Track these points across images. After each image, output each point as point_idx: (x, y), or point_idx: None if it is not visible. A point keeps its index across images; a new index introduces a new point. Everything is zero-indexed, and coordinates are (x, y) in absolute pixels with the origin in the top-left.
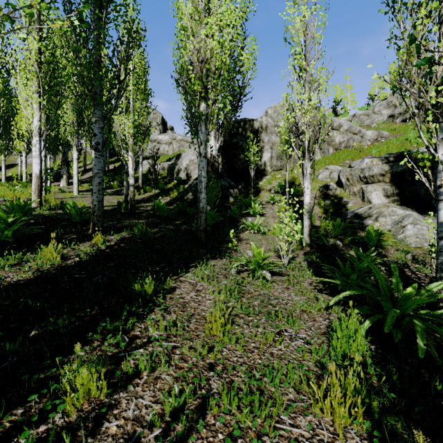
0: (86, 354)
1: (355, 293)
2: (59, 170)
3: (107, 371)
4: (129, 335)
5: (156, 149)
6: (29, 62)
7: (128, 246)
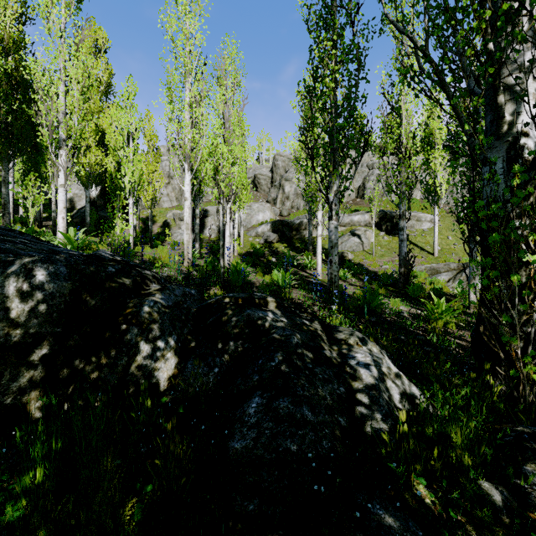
0: None
1: None
2: None
3: None
4: None
5: None
6: None
7: None
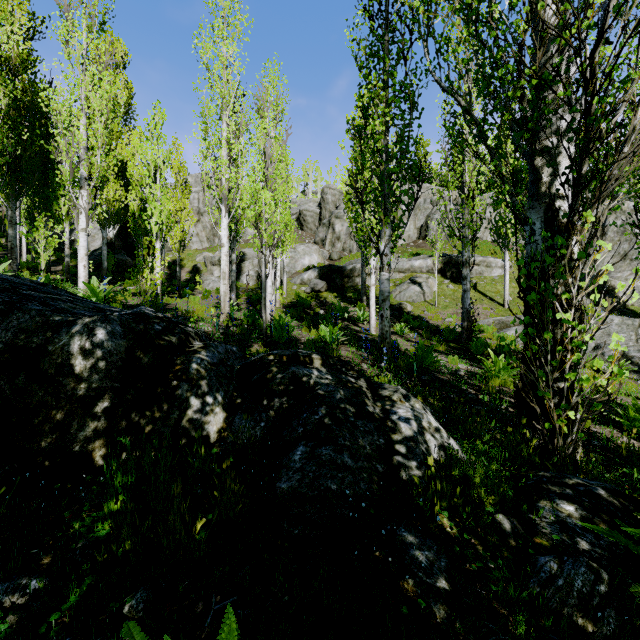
0: None
1: None
2: None
3: None
4: None
5: None
6: None
7: None
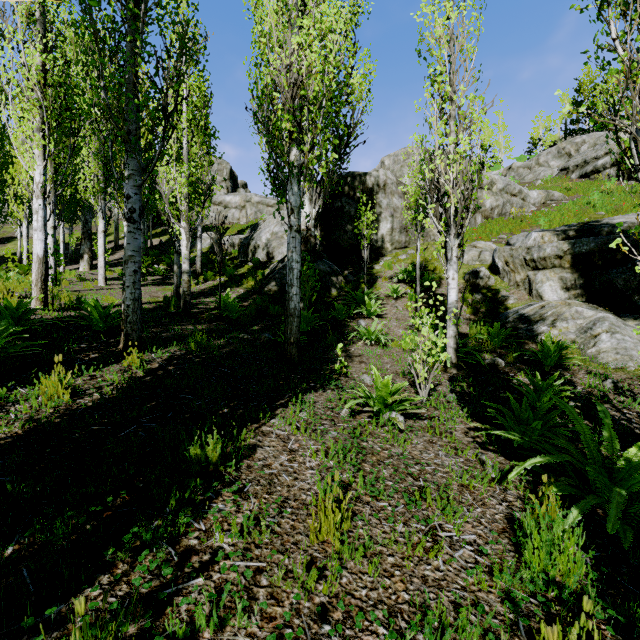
0: (102, 592)
1: (551, 460)
2: (78, 247)
3: (138, 632)
4: (180, 547)
5: (221, 216)
6: (27, 85)
7: (179, 369)
